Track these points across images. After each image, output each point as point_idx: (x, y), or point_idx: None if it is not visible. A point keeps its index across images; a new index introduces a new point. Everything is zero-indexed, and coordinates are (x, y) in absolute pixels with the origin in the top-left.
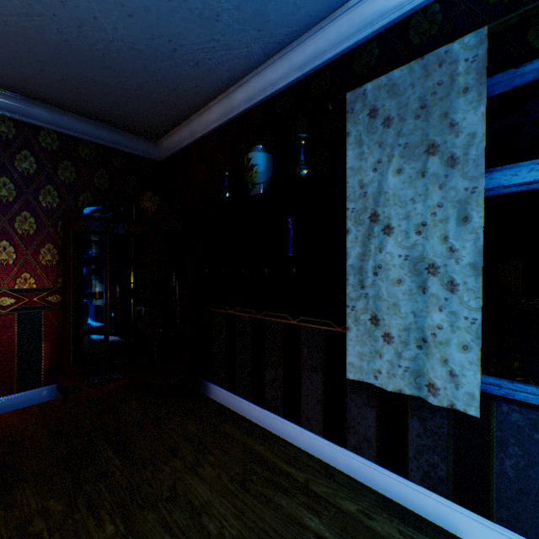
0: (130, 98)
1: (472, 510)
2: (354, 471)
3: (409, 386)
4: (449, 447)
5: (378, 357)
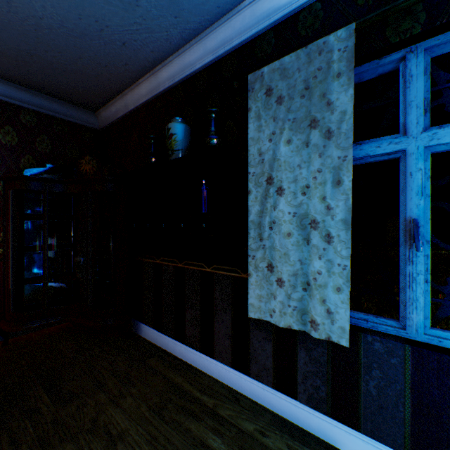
0: (67, 72)
1: (346, 424)
2: (255, 395)
3: (297, 323)
4: (328, 372)
5: (273, 298)
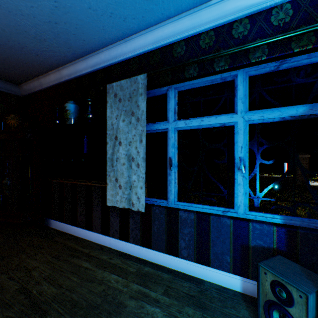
0: None
1: (147, 247)
2: (112, 245)
3: (127, 205)
4: (141, 226)
5: (118, 195)
